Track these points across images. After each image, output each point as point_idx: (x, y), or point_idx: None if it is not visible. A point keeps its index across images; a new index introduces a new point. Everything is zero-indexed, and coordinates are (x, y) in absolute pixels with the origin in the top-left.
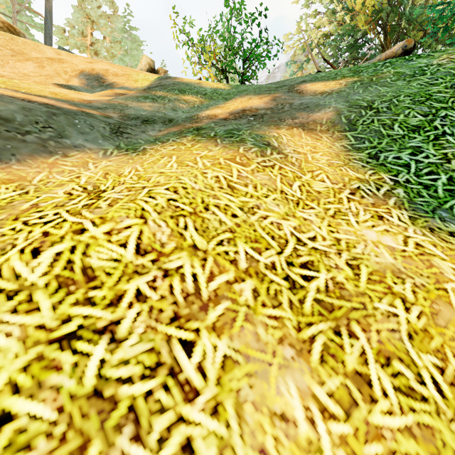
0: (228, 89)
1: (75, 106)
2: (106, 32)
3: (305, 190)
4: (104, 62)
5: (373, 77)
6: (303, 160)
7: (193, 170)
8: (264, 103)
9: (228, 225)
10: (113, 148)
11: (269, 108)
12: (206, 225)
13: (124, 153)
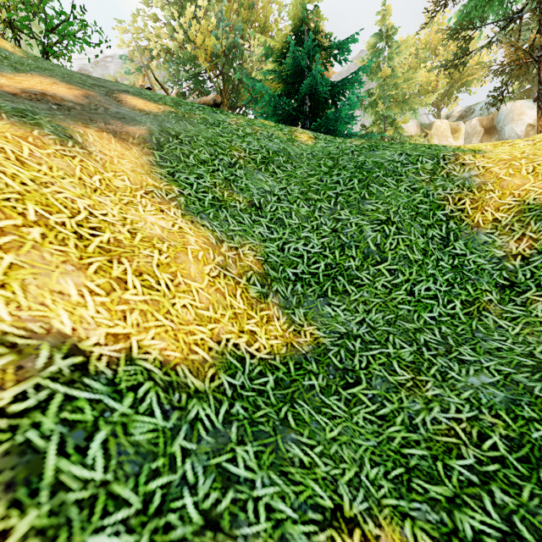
0: (21, 57)
1: None
2: None
3: (105, 183)
4: None
5: (186, 114)
6: (109, 161)
7: None
8: (74, 96)
9: (17, 189)
10: None
11: (79, 103)
12: None
13: None
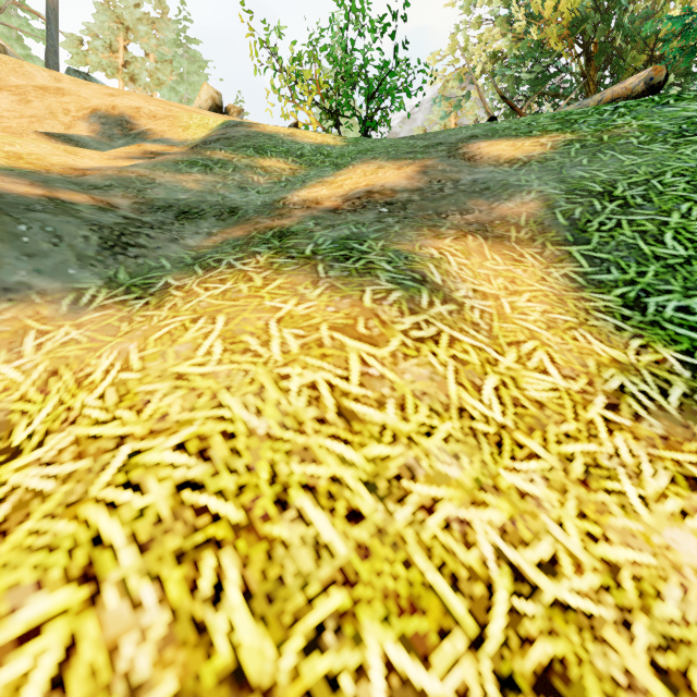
0: (341, 147)
1: (42, 187)
2: (149, 45)
3: (509, 398)
4: (134, 95)
5: (603, 135)
6: (495, 313)
7: (257, 367)
8: (407, 178)
9: (338, 557)
10: (98, 286)
11: (415, 189)
12: (277, 571)
13: (119, 301)
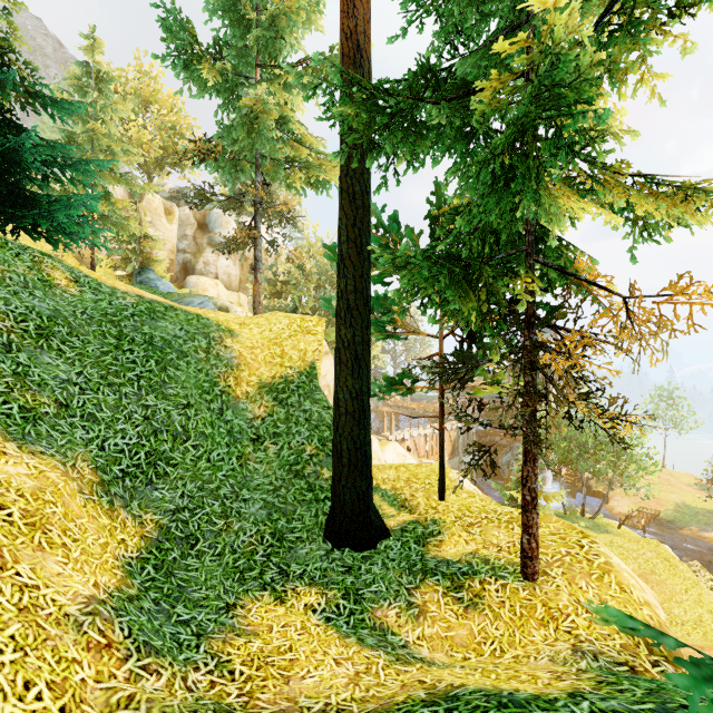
0: None
1: None
2: None
3: None
4: None
5: None
6: None
7: None
8: None
9: None
10: None
11: None
12: None
13: None
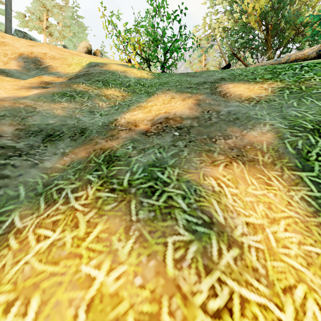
0: (151, 79)
1: None
2: (59, 18)
3: None
4: (44, 46)
5: (301, 85)
6: (266, 249)
7: None
8: (189, 109)
9: None
10: None
11: (194, 117)
12: None
13: None
